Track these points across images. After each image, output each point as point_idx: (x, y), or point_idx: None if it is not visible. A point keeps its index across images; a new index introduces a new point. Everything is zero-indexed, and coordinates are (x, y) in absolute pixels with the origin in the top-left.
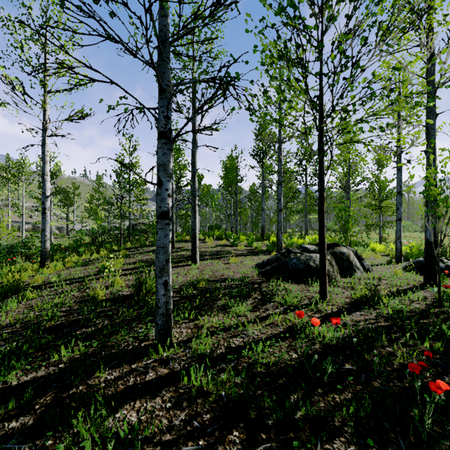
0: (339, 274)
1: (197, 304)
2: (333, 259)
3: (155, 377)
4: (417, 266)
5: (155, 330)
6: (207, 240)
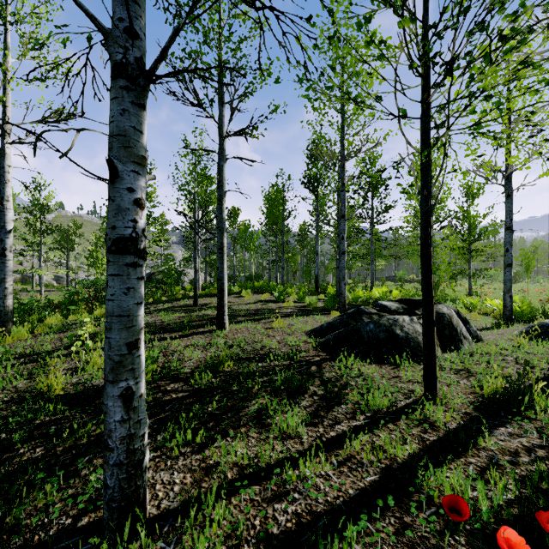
0: (439, 347)
1: (214, 409)
2: None
3: None
4: (544, 332)
5: (104, 497)
6: (243, 294)
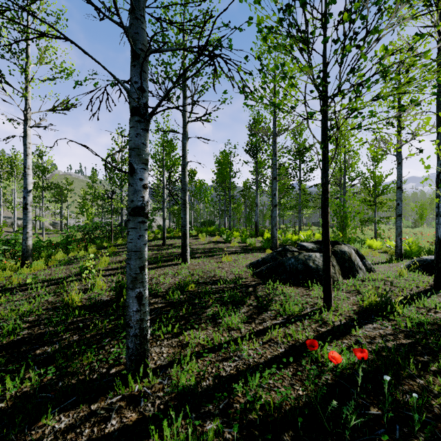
0: (340, 275)
1: (184, 313)
2: (334, 259)
3: (118, 427)
4: (421, 265)
5: (126, 355)
6: (199, 237)
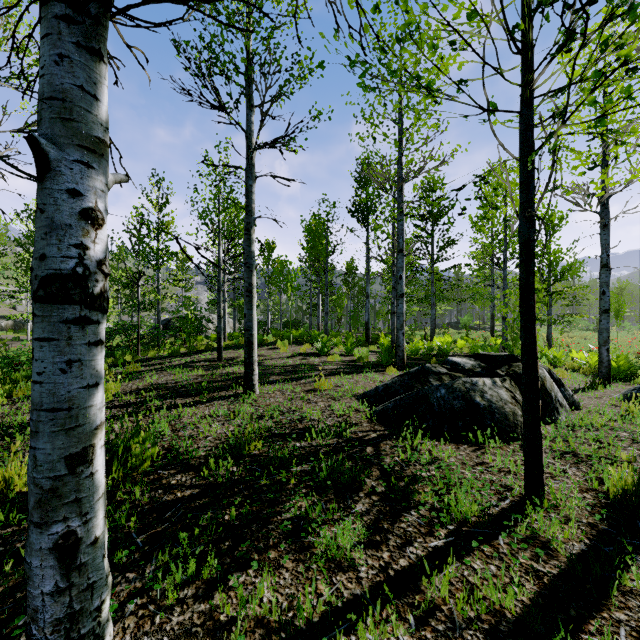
0: None
1: (233, 519)
2: (516, 388)
3: None
4: None
5: None
6: (278, 346)
